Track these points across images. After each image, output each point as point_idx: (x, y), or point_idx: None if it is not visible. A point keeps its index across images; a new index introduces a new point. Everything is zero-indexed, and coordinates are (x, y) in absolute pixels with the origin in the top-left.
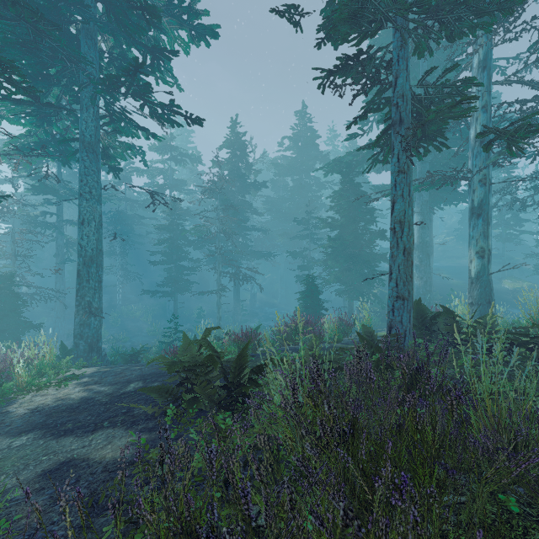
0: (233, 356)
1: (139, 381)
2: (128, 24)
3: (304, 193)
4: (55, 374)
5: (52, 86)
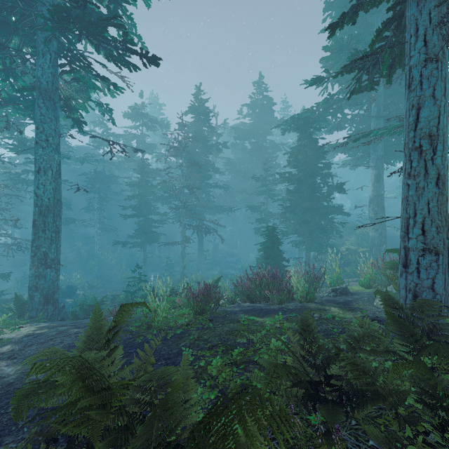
0: (187, 320)
1: None
2: None
3: (261, 154)
4: None
5: (11, 35)
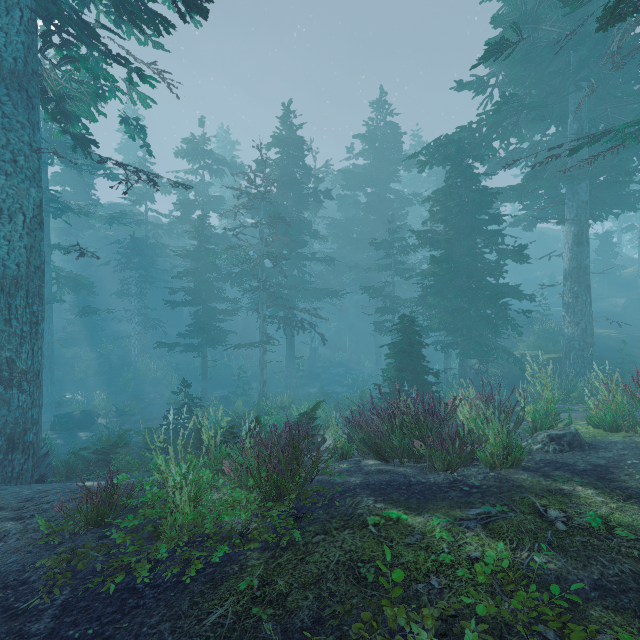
0: (244, 517)
1: None
2: None
3: (382, 211)
4: None
5: None
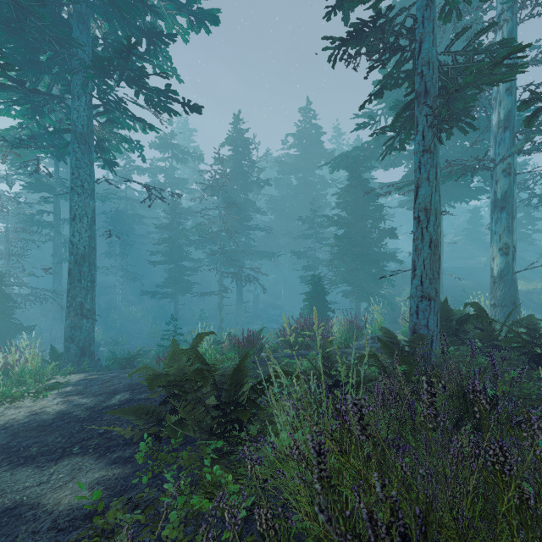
0: (233, 363)
1: (126, 392)
2: (121, 4)
3: (308, 191)
4: (37, 382)
5: (43, 74)
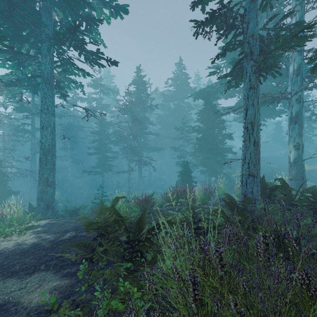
0: (136, 214)
1: (73, 231)
2: (70, 1)
3: (180, 112)
4: (20, 225)
5: (24, 43)
